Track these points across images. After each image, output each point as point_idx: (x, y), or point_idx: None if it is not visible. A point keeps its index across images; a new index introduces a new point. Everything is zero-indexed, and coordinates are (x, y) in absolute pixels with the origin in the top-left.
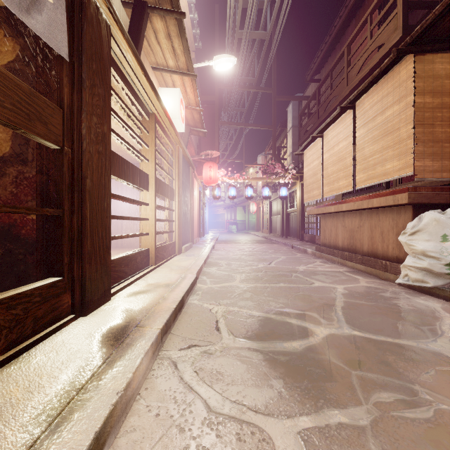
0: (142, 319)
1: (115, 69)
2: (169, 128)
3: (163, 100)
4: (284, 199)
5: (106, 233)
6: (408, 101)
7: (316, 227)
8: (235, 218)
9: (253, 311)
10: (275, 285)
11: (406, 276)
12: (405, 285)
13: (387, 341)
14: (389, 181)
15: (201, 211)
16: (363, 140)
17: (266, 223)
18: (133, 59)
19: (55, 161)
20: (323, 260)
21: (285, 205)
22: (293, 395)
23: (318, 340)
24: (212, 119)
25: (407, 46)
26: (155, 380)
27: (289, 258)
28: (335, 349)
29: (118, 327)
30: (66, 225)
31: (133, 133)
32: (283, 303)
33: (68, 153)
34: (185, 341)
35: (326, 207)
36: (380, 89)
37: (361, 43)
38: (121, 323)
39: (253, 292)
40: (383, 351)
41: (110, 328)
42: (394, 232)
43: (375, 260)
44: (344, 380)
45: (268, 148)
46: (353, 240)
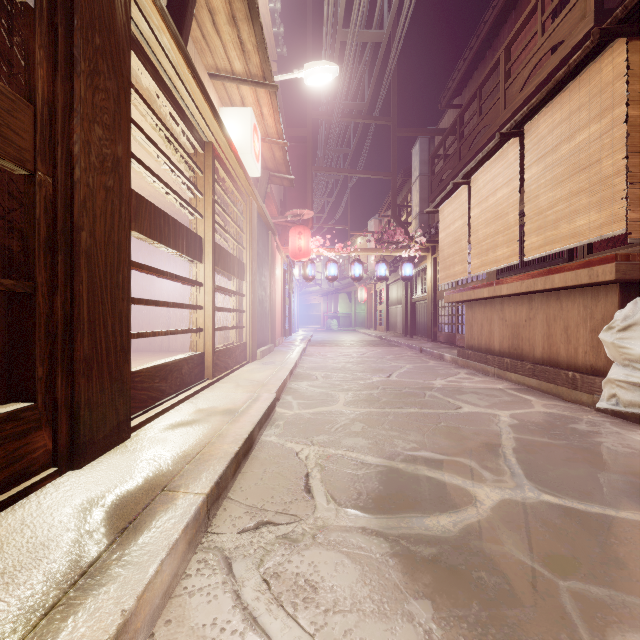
0: (176, 475)
1: (143, 61)
2: (236, 168)
3: (227, 126)
4: (408, 280)
5: (121, 325)
6: (616, 115)
7: (457, 321)
8: (336, 309)
9: (368, 456)
10: (400, 411)
11: (614, 397)
12: (608, 410)
13: (606, 515)
14: (572, 249)
15: (287, 299)
16: (537, 183)
17: (381, 317)
18: (172, 45)
19: (20, 197)
20: (469, 371)
21: (409, 290)
22: (455, 639)
23: (484, 513)
24: (303, 163)
25: (616, 25)
26: (188, 600)
27: (418, 367)
28: (517, 531)
29: (130, 491)
30: (41, 310)
31: (176, 169)
32: (416, 441)
33: (45, 184)
34: (250, 514)
35: (475, 289)
36: (565, 101)
37: (526, 43)
38: (138, 483)
39: (366, 423)
40: (605, 535)
41: (116, 492)
42: (586, 327)
43: (556, 371)
44: (547, 601)
45: (384, 207)
46: (517, 341)
